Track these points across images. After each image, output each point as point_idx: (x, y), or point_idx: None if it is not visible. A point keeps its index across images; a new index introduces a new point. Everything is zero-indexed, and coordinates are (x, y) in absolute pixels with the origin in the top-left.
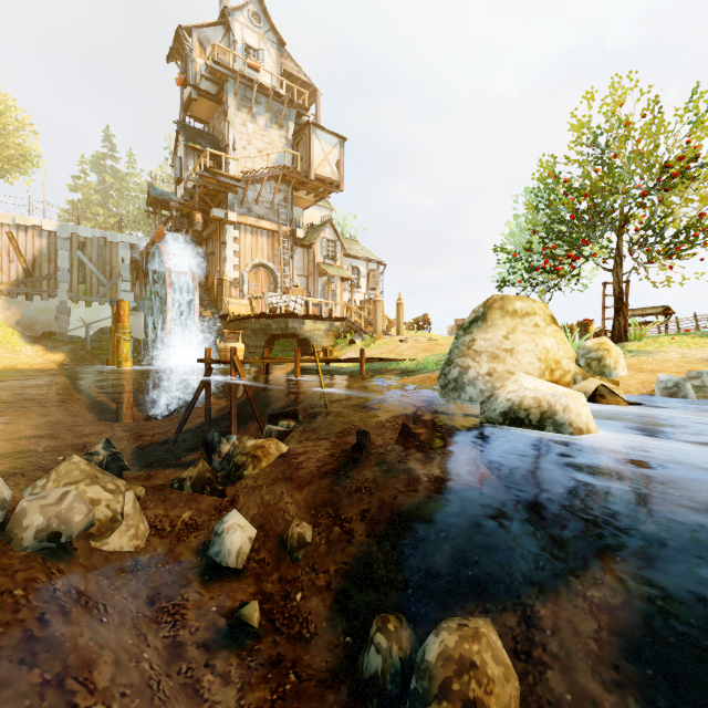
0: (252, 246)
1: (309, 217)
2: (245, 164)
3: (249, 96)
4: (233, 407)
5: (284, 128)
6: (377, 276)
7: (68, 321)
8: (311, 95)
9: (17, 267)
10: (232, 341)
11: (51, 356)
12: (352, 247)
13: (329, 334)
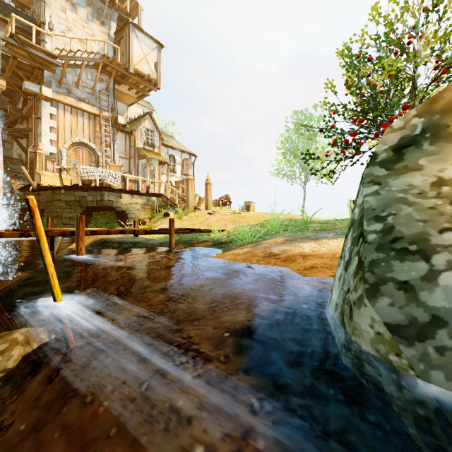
0: (72, 125)
1: (133, 113)
2: (64, 47)
3: None
4: None
5: (106, 26)
6: (190, 164)
7: None
8: (133, 9)
9: None
10: None
11: None
12: (169, 140)
13: (146, 208)
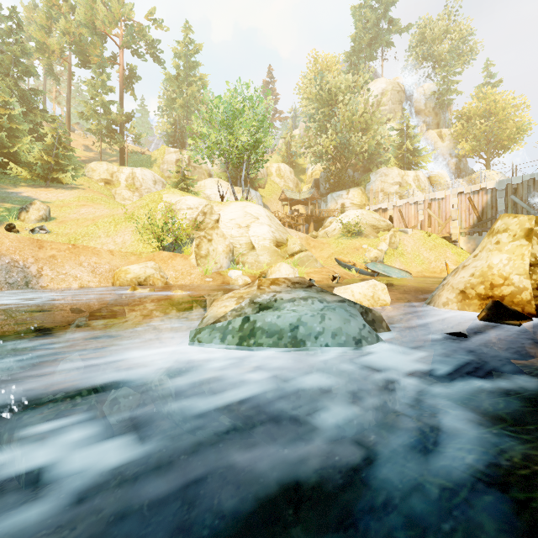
0: None
1: None
2: None
3: None
4: None
5: None
6: None
7: None
8: None
9: (473, 217)
10: None
11: None
12: None
13: None
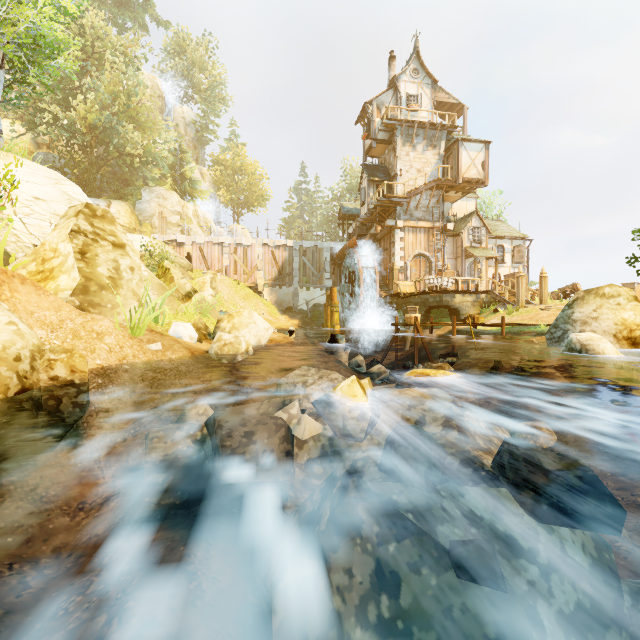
0: (413, 241)
1: (456, 208)
2: (407, 183)
3: (411, 133)
4: (415, 351)
5: (437, 147)
6: (522, 250)
7: (298, 300)
8: (458, 111)
9: (275, 270)
10: (413, 312)
11: (292, 321)
12: (496, 228)
13: (475, 305)
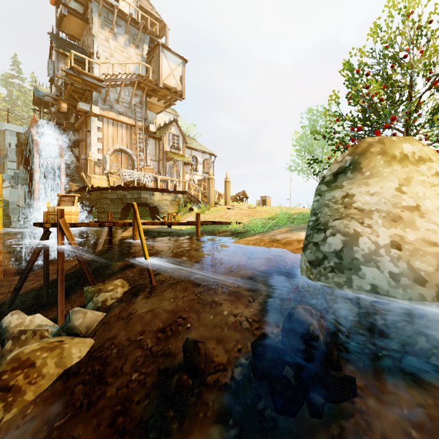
0: (114, 135)
1: (160, 120)
2: (107, 71)
3: (111, 19)
4: (60, 273)
5: (140, 48)
6: (210, 163)
7: None
8: (161, 29)
9: None
10: (67, 204)
11: None
12: (192, 142)
13: (173, 203)
